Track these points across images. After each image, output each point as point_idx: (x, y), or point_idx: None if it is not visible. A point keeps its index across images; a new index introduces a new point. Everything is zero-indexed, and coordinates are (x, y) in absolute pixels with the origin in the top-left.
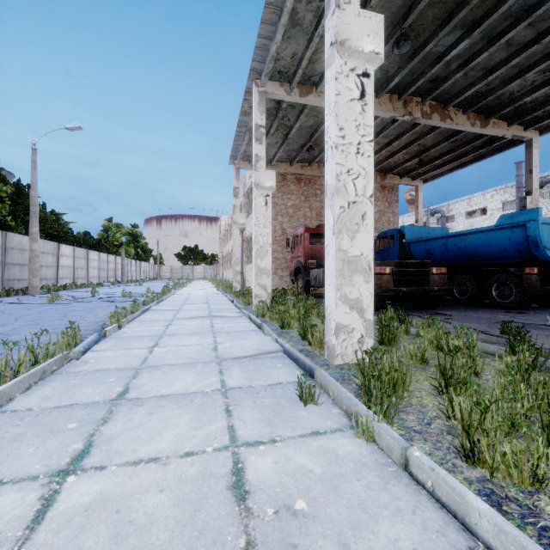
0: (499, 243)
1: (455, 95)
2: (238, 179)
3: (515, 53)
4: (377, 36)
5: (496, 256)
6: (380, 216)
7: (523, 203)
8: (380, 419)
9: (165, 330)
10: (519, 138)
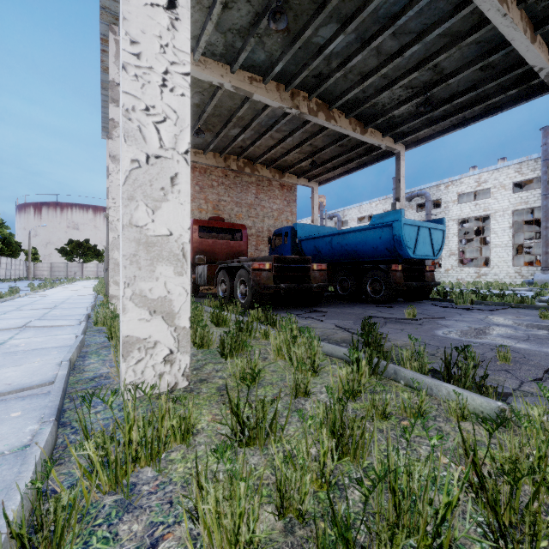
0: (373, 242)
1: (337, 97)
2: None
3: (384, 63)
4: None
5: (371, 254)
6: (279, 214)
7: (394, 208)
8: None
9: None
10: (391, 150)
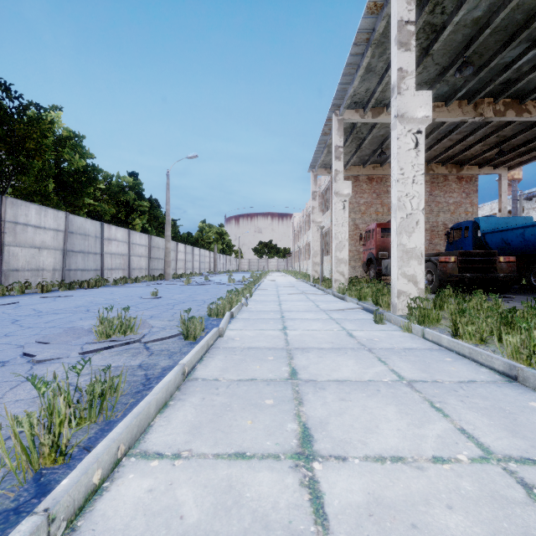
0: None
1: (531, 91)
2: (316, 184)
3: None
4: (427, 105)
5: None
6: (456, 207)
7: None
8: (414, 323)
9: (279, 299)
10: None
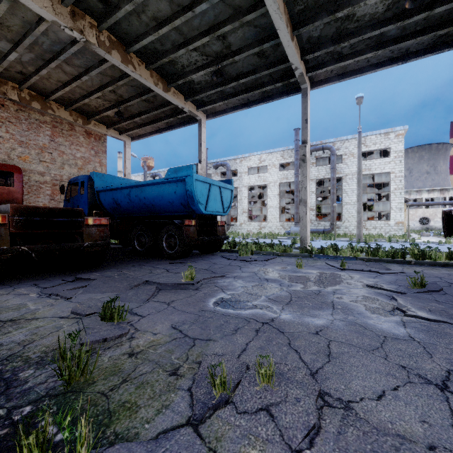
0: (169, 196)
1: (134, 40)
2: None
3: (177, 14)
4: None
5: (168, 209)
6: (84, 163)
7: (197, 168)
8: None
9: None
10: (194, 116)
